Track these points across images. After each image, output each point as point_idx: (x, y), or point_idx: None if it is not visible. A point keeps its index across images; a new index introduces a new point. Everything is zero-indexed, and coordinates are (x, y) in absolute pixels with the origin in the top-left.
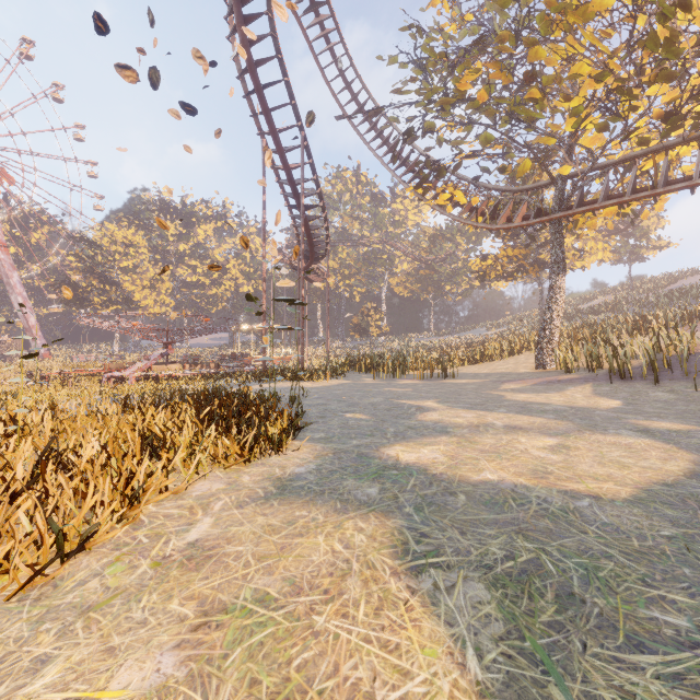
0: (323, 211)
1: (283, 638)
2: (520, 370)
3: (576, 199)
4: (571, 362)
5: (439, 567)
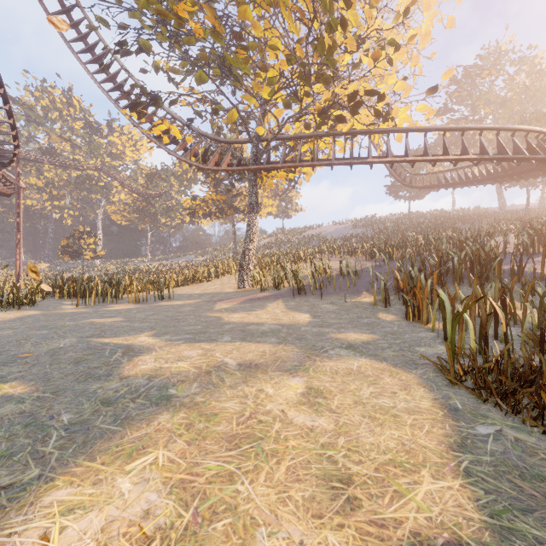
0: (4, 102)
1: None
2: (226, 289)
3: (266, 158)
4: (265, 283)
5: None
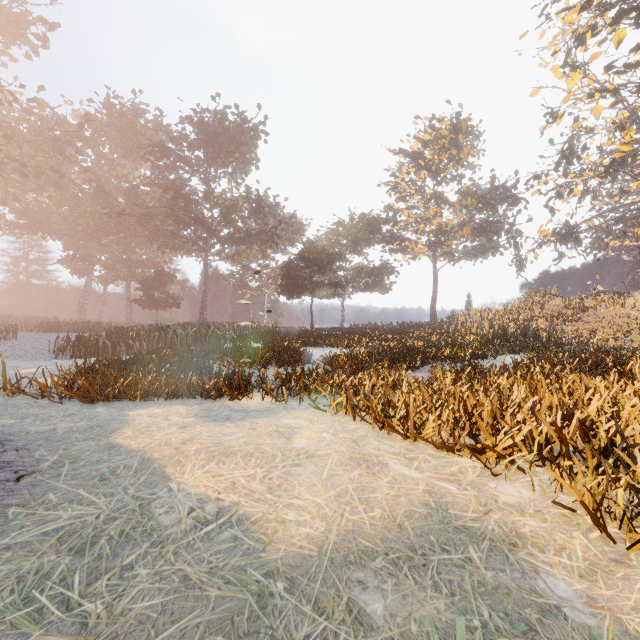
0: None
1: (268, 461)
2: None
3: None
4: None
5: (205, 522)
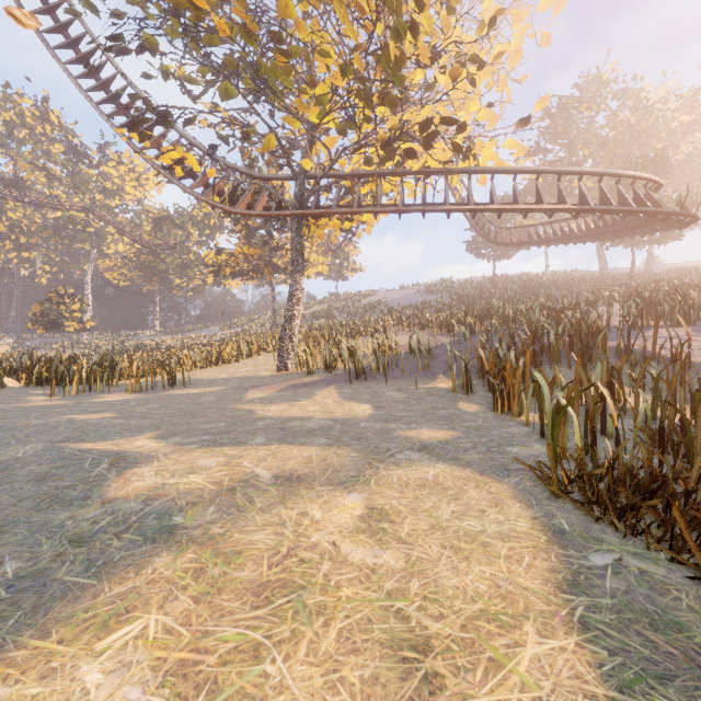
0: None
1: None
2: (261, 373)
3: (314, 201)
4: (313, 363)
5: None
